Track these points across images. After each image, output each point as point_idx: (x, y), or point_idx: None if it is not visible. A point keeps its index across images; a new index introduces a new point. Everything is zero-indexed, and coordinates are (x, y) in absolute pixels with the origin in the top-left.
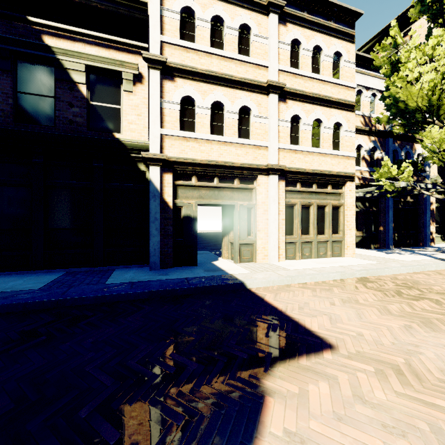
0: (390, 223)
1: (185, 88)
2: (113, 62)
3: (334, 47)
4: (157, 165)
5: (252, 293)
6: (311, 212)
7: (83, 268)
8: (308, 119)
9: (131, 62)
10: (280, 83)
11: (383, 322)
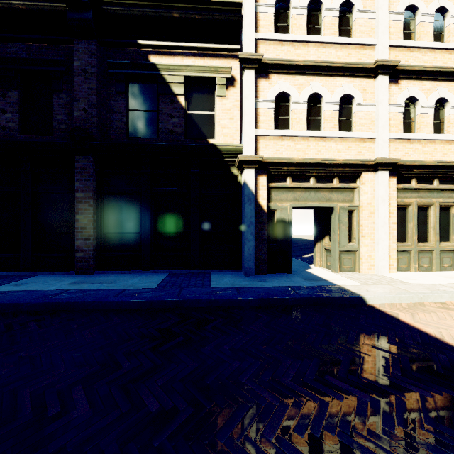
0: None
1: (280, 84)
2: (208, 70)
3: None
4: (252, 168)
5: (377, 309)
6: (430, 214)
7: (182, 270)
8: (428, 99)
9: (224, 66)
10: (392, 61)
11: None
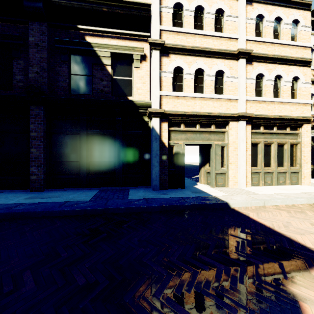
0: None
1: (176, 61)
2: (128, 49)
3: (292, 16)
4: (158, 117)
5: (236, 211)
6: (272, 149)
7: (109, 187)
8: (270, 75)
9: (139, 47)
10: (248, 50)
11: None
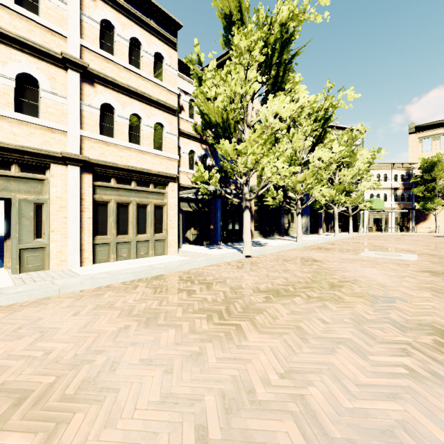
0: (219, 222)
1: None
2: None
3: (155, 47)
4: None
5: None
6: (130, 210)
7: None
8: (124, 111)
9: None
10: (81, 61)
11: (105, 327)
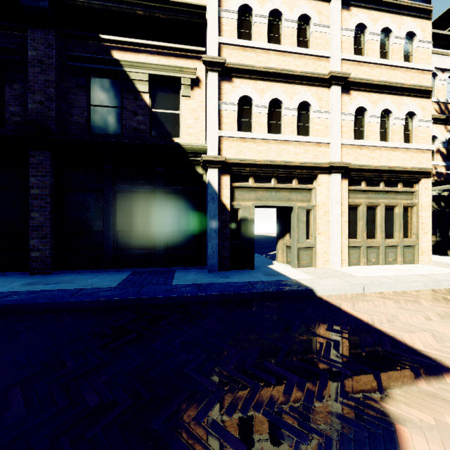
0: None
1: (242, 88)
2: (173, 69)
3: (405, 27)
4: (216, 168)
5: (324, 300)
6: (377, 213)
7: (146, 269)
8: (375, 110)
9: (189, 67)
10: (344, 73)
11: None
